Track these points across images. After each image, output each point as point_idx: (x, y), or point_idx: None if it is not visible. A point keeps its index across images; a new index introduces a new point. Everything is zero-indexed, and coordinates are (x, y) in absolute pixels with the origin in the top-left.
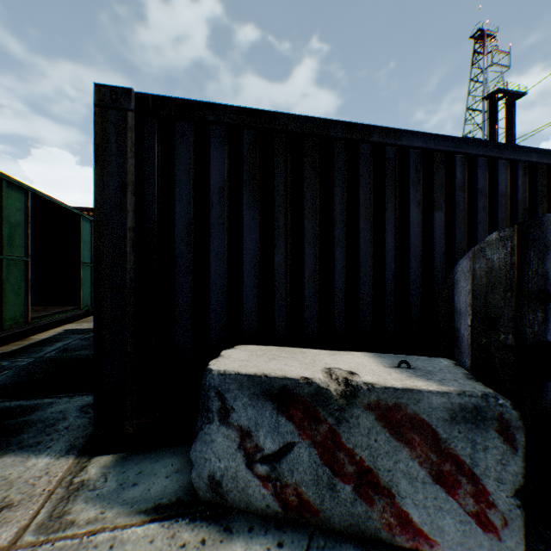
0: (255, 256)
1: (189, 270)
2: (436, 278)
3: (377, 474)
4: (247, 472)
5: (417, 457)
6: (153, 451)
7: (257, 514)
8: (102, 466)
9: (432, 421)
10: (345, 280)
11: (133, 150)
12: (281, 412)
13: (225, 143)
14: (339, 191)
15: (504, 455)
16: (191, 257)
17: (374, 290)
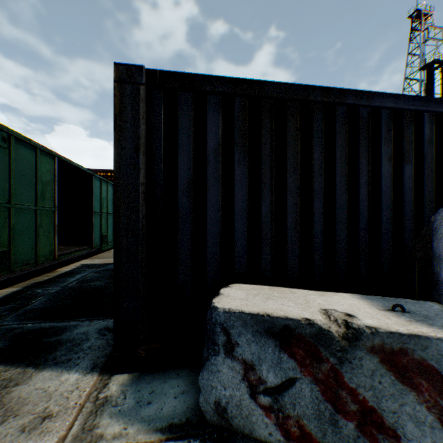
0: (244, 207)
1: (190, 219)
2: (406, 225)
3: (381, 415)
4: (250, 401)
5: (424, 402)
6: (161, 372)
7: (260, 440)
8: (121, 384)
9: (441, 368)
10: (323, 227)
11: (144, 117)
12: (283, 349)
13: (220, 109)
14: (318, 148)
15: None
16: (191, 208)
17: (348, 236)
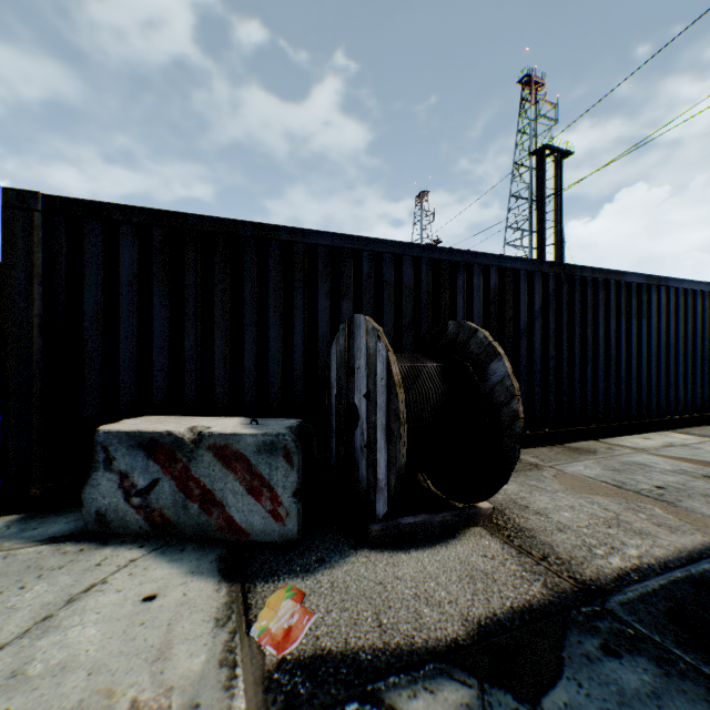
0: (165, 340)
1: (99, 352)
2: None
3: (214, 494)
4: (126, 505)
5: (238, 479)
6: (61, 510)
7: (134, 535)
8: (8, 521)
9: (248, 454)
10: (255, 360)
11: (41, 246)
12: (151, 458)
13: (136, 239)
14: (249, 283)
15: (287, 471)
16: (101, 340)
17: (284, 369)
